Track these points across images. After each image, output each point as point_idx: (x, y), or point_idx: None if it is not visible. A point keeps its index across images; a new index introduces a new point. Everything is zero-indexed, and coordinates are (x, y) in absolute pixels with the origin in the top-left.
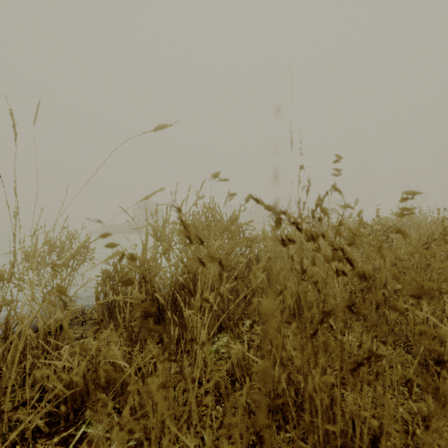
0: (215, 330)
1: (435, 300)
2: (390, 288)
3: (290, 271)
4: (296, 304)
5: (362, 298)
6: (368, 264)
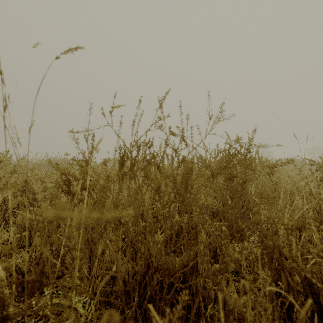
0: None
1: None
2: None
3: None
4: None
5: None
6: None
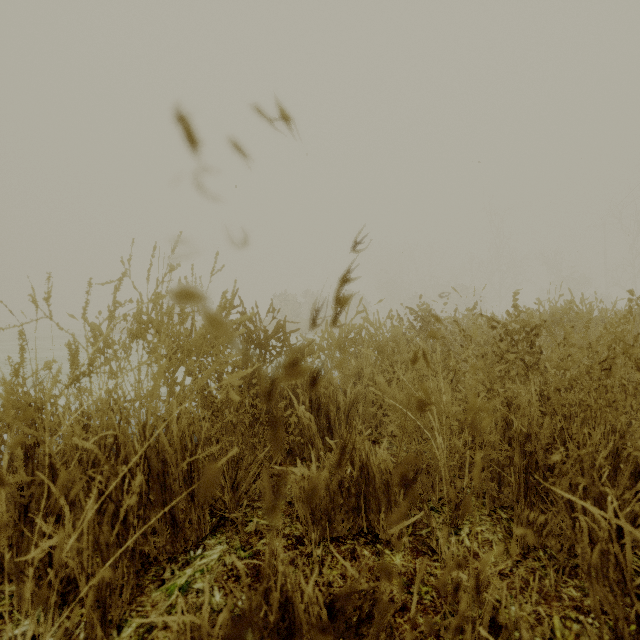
0: (205, 530)
1: (625, 475)
2: (538, 443)
3: (370, 402)
4: (362, 475)
5: (486, 461)
6: (497, 398)
